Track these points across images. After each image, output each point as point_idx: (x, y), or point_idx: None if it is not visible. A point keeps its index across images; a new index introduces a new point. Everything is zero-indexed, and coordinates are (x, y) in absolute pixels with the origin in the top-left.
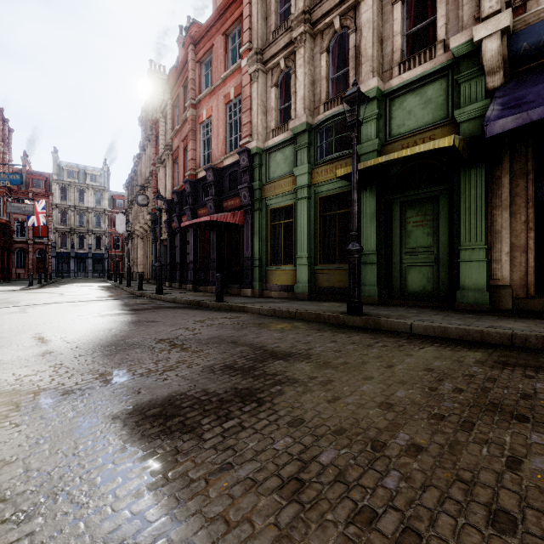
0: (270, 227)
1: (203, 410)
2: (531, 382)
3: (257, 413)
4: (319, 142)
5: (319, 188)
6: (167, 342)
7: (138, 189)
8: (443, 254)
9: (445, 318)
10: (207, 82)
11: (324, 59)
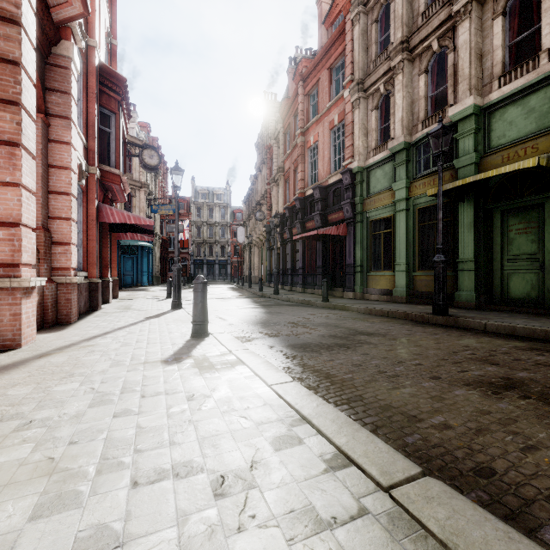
0: (371, 237)
1: (320, 348)
2: (535, 356)
3: (346, 350)
4: (417, 157)
5: (417, 200)
6: (294, 324)
7: (255, 205)
8: (548, 261)
9: (529, 321)
10: (314, 111)
11: (422, 80)
